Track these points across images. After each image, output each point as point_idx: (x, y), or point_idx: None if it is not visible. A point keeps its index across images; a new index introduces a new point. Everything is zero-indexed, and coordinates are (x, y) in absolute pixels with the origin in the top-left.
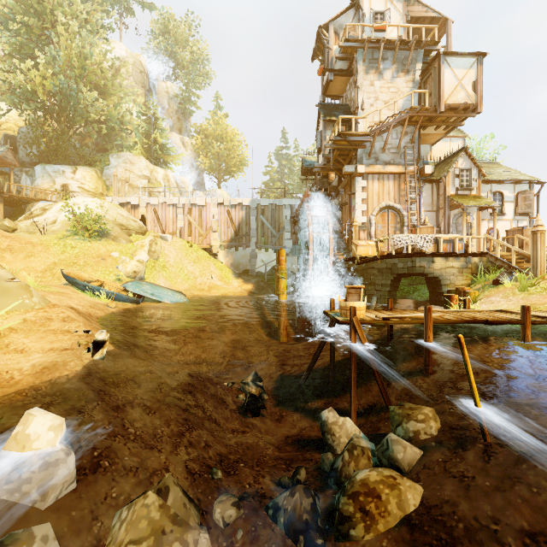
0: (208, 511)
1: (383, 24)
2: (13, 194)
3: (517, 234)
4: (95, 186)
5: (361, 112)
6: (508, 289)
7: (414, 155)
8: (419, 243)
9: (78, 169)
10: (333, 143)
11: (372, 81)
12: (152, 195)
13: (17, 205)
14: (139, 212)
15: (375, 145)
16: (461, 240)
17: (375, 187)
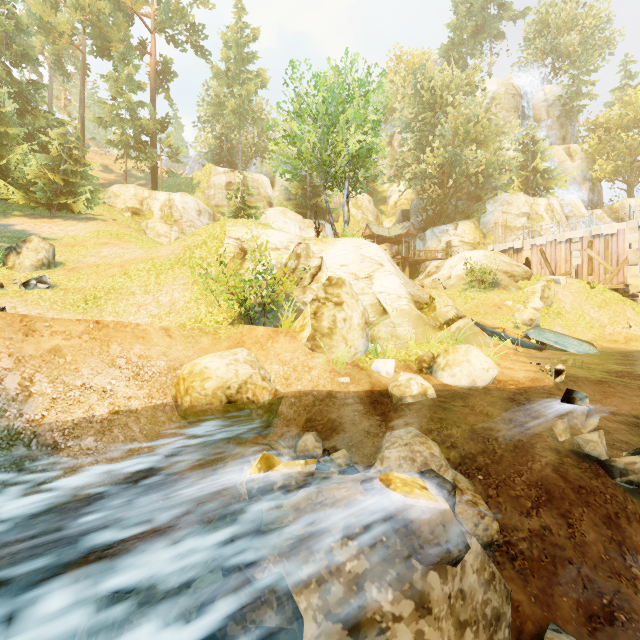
0: None
1: None
2: (415, 258)
3: None
4: (473, 237)
5: None
6: None
7: None
8: None
9: (458, 225)
10: None
11: None
12: (532, 232)
13: (413, 266)
14: (522, 256)
15: None
16: None
17: None
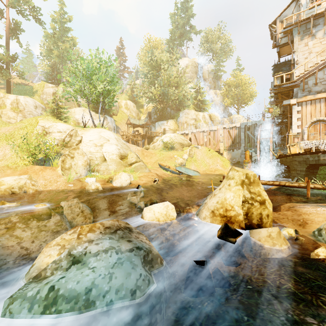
0: None
1: (312, 6)
2: (149, 135)
3: None
4: (174, 127)
5: (296, 65)
6: None
7: None
8: (320, 145)
9: (168, 121)
10: (274, 90)
11: (306, 43)
12: (196, 126)
13: (151, 138)
14: (188, 136)
15: (309, 83)
16: None
17: (308, 109)
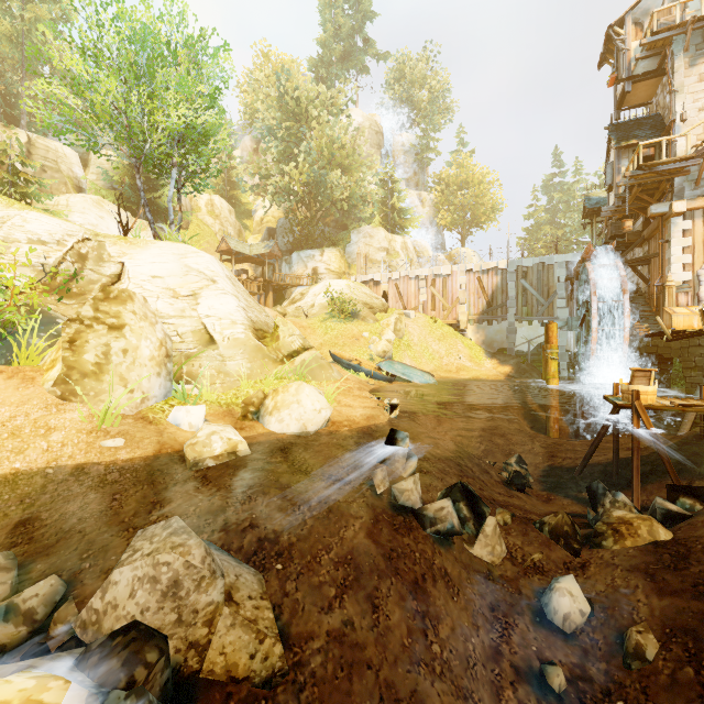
0: (490, 514)
1: None
2: (279, 282)
3: None
4: (339, 266)
5: (680, 124)
6: None
7: None
8: None
9: (325, 251)
10: (631, 178)
11: (701, 74)
12: (390, 267)
13: (278, 291)
14: (381, 288)
15: None
16: None
17: None
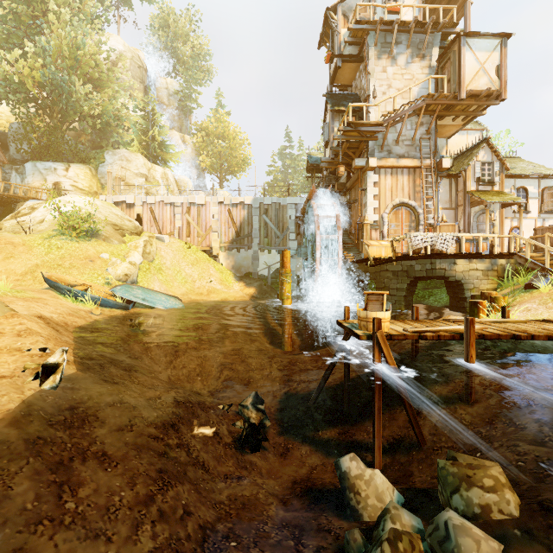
0: None
1: (397, 4)
2: None
3: (548, 233)
4: (89, 185)
5: (372, 101)
6: (544, 294)
7: (431, 148)
8: (439, 242)
9: (71, 166)
10: (342, 134)
11: (384, 67)
12: (150, 194)
13: (7, 204)
14: (135, 211)
15: (388, 137)
16: (486, 239)
17: (388, 182)
